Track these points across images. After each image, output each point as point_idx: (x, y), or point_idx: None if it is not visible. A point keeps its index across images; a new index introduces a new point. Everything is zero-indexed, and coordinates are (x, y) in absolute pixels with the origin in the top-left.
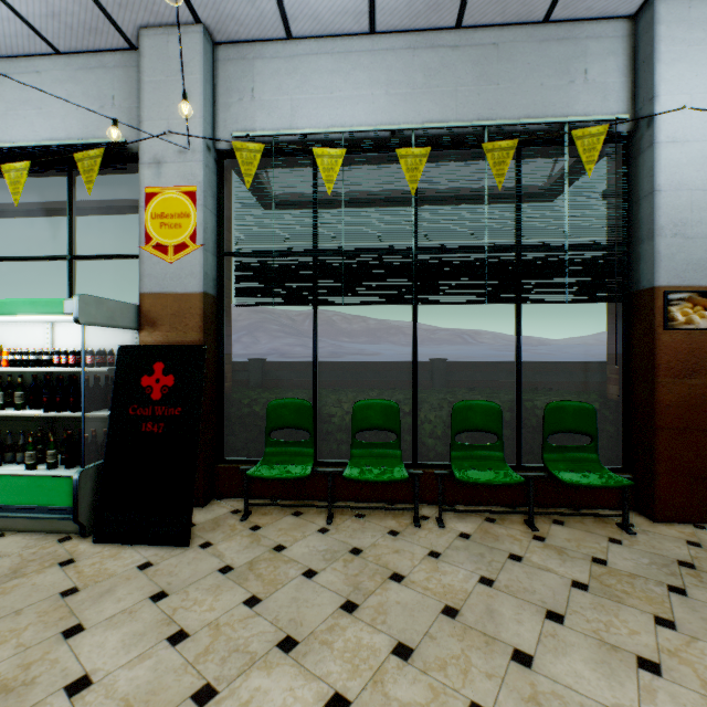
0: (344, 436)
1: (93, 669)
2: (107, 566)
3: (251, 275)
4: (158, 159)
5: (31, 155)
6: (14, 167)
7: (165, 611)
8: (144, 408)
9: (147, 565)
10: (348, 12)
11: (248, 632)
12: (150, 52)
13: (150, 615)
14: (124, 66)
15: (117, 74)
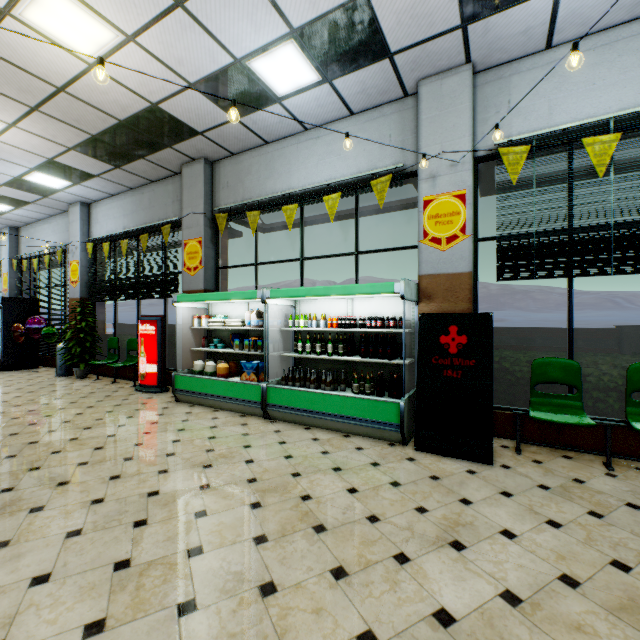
0: (600, 395)
1: (507, 527)
2: (442, 466)
3: (511, 255)
4: (433, 174)
5: (337, 187)
6: (331, 197)
7: (522, 504)
8: (443, 359)
9: (471, 471)
10: (623, 7)
11: (614, 535)
12: (426, 96)
13: (513, 505)
14: (398, 111)
15: (393, 118)
